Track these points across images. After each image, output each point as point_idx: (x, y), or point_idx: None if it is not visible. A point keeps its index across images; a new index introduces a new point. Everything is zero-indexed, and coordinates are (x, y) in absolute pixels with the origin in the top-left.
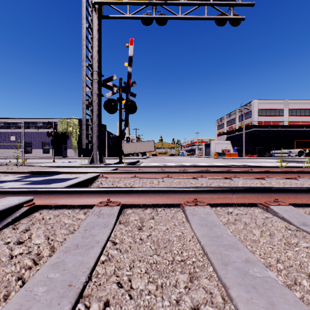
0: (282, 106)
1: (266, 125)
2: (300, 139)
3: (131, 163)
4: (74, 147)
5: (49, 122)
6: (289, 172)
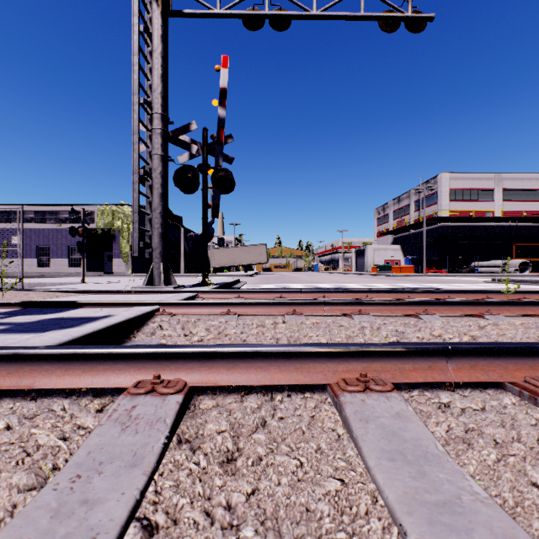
0: (490, 184)
1: (464, 217)
2: (523, 242)
3: (225, 285)
4: (125, 257)
5: (73, 209)
6: (531, 304)
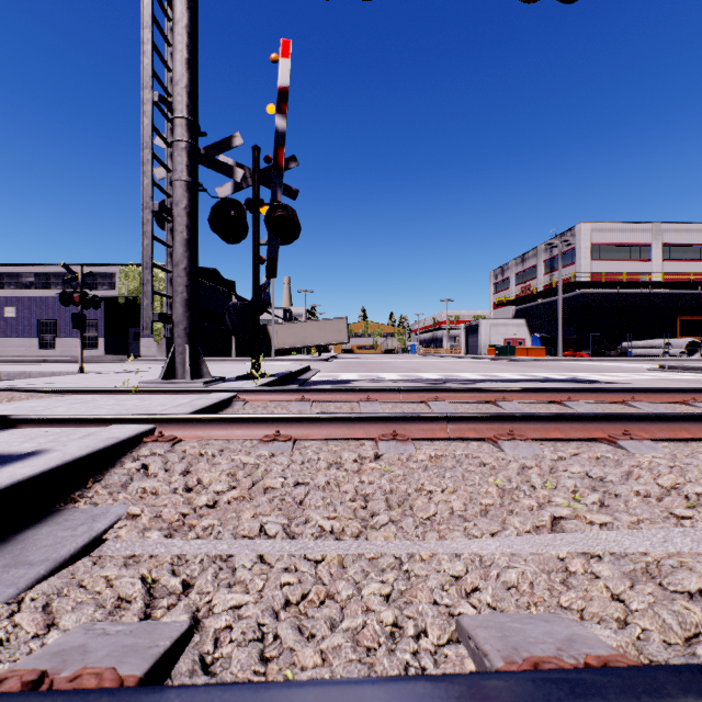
0: (647, 237)
1: (611, 281)
2: (690, 315)
3: (286, 377)
4: (157, 334)
5: (66, 266)
6: None
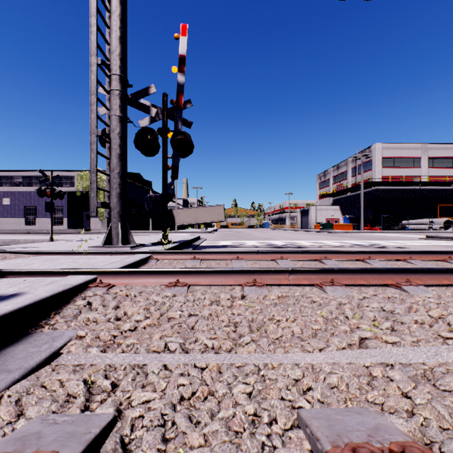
0: (418, 153)
1: (395, 181)
2: (446, 203)
3: (184, 243)
4: (101, 216)
5: (41, 171)
6: None
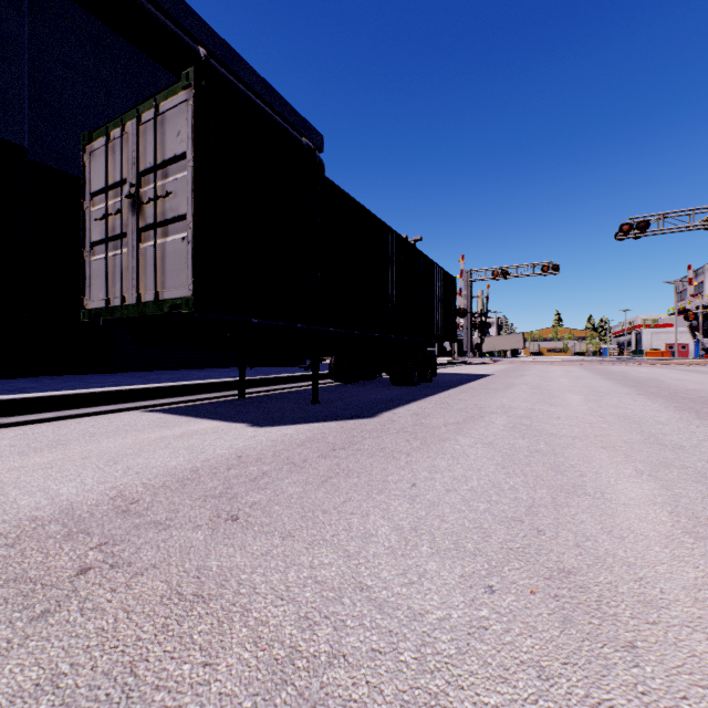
0: None
1: None
2: None
3: None
4: None
5: None
6: None
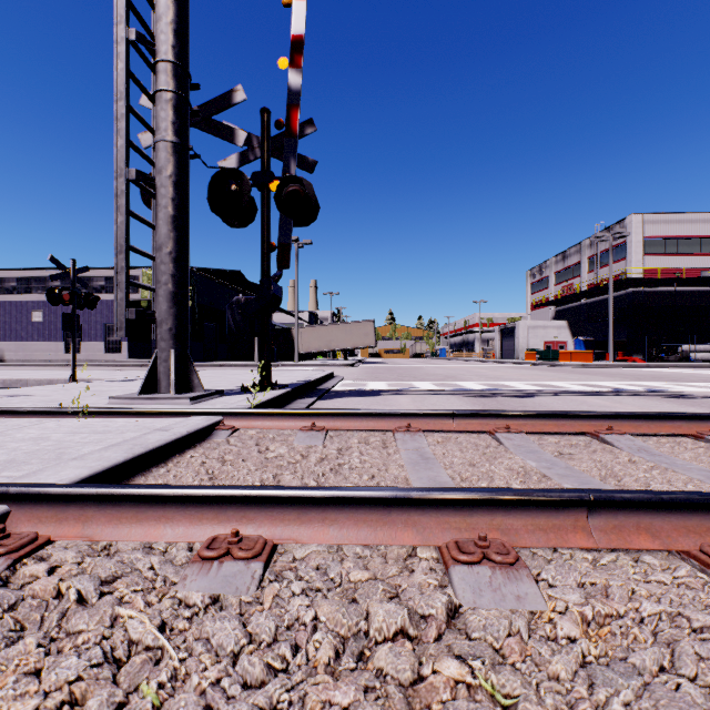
0: (709, 228)
1: (668, 278)
2: None
3: (303, 387)
4: None
5: (54, 260)
6: None
